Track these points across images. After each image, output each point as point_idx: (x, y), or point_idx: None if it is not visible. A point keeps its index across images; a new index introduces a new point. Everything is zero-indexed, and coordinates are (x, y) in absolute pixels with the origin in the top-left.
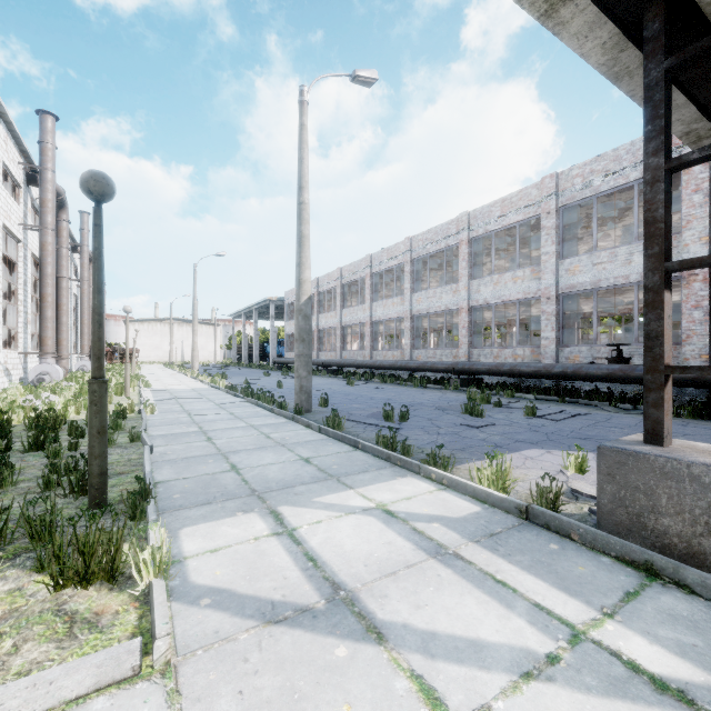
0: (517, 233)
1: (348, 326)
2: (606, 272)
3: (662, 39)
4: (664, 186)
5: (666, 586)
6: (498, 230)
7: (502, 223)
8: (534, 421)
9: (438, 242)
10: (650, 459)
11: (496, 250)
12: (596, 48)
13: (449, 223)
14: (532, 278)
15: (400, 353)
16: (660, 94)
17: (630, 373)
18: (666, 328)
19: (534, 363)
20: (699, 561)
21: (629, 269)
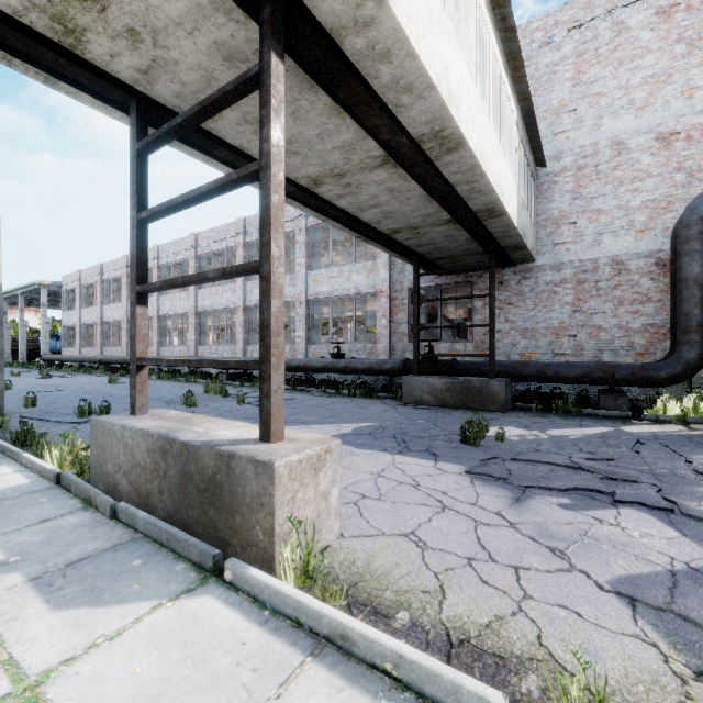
0: None
1: None
2: (337, 285)
3: (135, 128)
4: (137, 232)
5: (88, 510)
6: None
7: None
8: (238, 407)
9: (220, 242)
10: (105, 424)
11: None
12: (125, 118)
13: (229, 225)
14: (291, 284)
15: (187, 349)
16: (135, 167)
17: (336, 365)
18: (139, 332)
19: None
20: (116, 490)
21: (350, 284)
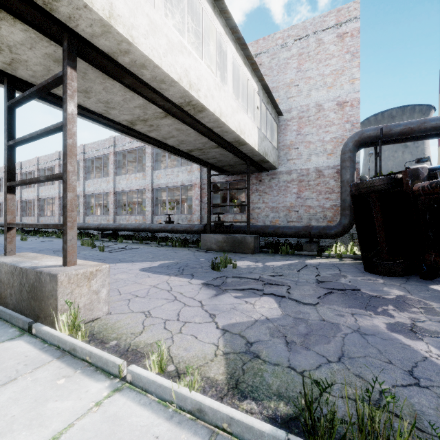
0: (137, 153)
1: (50, 198)
2: (170, 179)
3: (7, 93)
4: (7, 152)
5: None
6: (129, 150)
7: (130, 146)
8: (98, 253)
9: (99, 151)
10: None
11: (139, 160)
12: (3, 85)
13: (105, 140)
14: (143, 178)
15: (78, 218)
16: (6, 115)
17: (167, 228)
18: (9, 208)
19: (135, 224)
20: None
21: (178, 179)
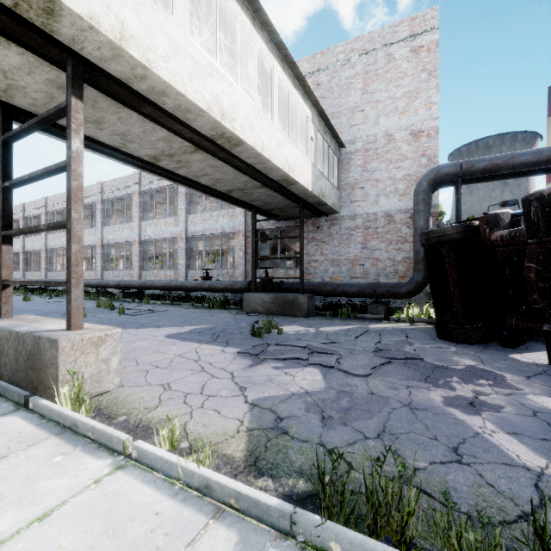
0: (167, 193)
1: (60, 249)
2: (208, 225)
3: (2, 125)
4: (3, 195)
5: None
6: (157, 189)
7: (159, 185)
8: (117, 317)
9: (121, 190)
10: None
11: (171, 201)
12: None
13: (128, 177)
14: (175, 224)
15: (95, 274)
16: (1, 151)
17: (203, 286)
18: (4, 262)
19: (164, 281)
20: None
21: (217, 225)
